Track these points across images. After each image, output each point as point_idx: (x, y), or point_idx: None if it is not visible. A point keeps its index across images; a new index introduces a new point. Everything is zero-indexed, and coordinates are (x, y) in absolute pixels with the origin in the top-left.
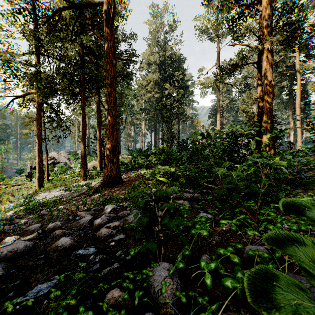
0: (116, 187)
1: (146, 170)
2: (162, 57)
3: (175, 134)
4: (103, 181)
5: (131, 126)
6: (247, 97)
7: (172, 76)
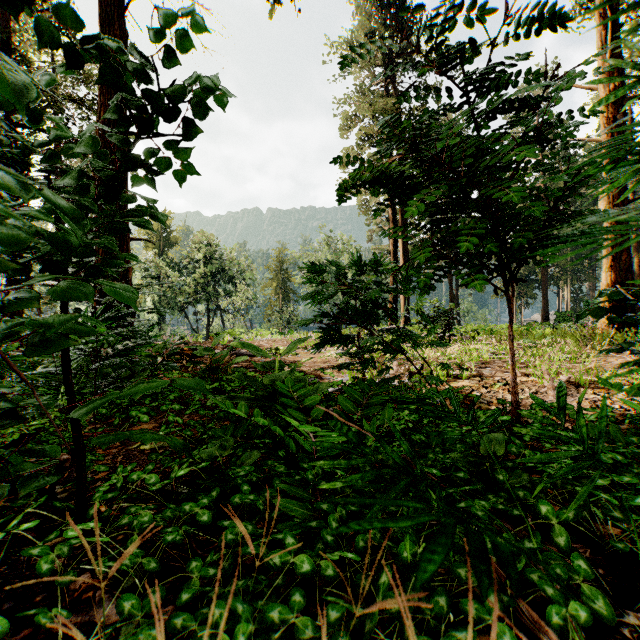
0: None
1: None
2: None
3: None
4: None
5: None
6: None
7: None
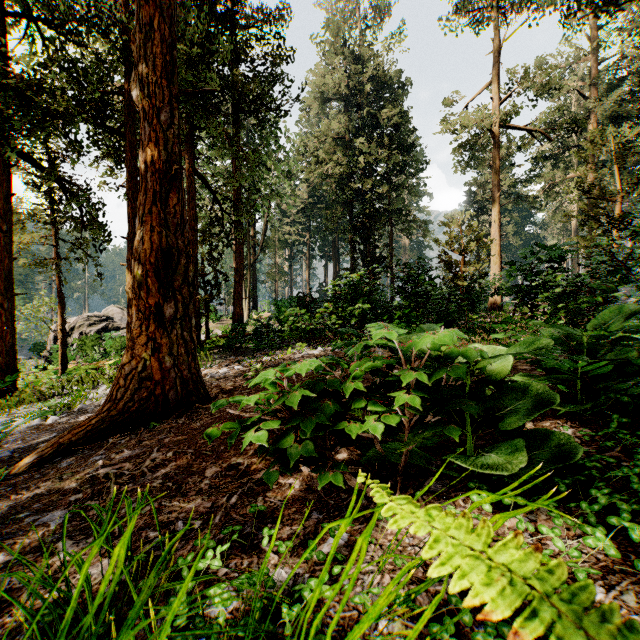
0: (153, 432)
1: (309, 348)
2: (352, 78)
3: (385, 258)
4: (109, 399)
5: (281, 249)
6: (592, 146)
7: (376, 121)
